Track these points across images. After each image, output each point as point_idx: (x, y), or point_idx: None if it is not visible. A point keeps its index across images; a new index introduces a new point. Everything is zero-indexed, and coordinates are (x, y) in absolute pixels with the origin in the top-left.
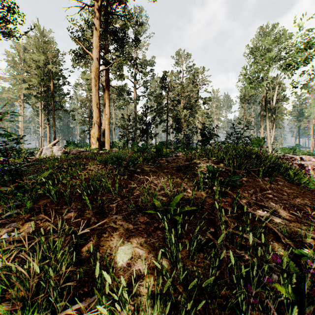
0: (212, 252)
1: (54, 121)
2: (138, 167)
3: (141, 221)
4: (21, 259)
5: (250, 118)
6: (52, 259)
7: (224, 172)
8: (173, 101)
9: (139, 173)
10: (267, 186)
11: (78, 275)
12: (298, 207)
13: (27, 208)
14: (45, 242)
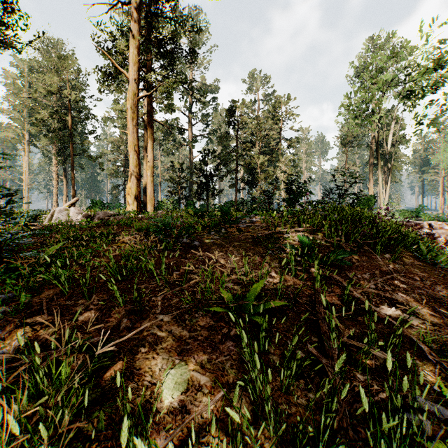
0: (326, 385)
1: (73, 172)
2: (195, 238)
3: (201, 325)
4: (2, 394)
5: (355, 168)
6: (53, 396)
7: (323, 245)
8: (246, 143)
9: (196, 247)
10: (389, 267)
11: (97, 425)
12: (440, 300)
13: (21, 304)
14: (44, 363)
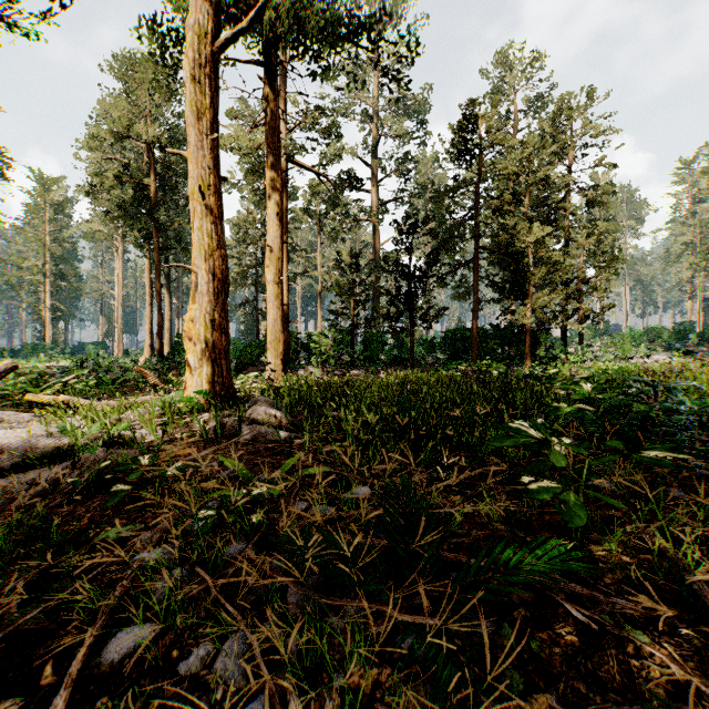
0: None
1: (158, 281)
2: None
3: None
4: None
5: None
6: None
7: None
8: (497, 198)
9: None
10: None
11: None
12: None
13: None
14: None
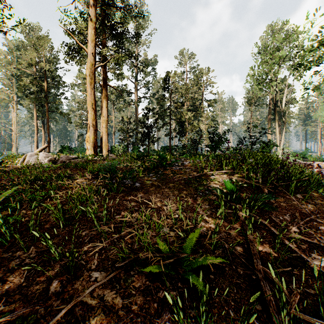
0: None
1: (48, 124)
2: (137, 179)
3: (136, 287)
4: None
5: (257, 121)
6: None
7: (244, 186)
8: (177, 103)
9: (137, 189)
10: (306, 209)
11: None
12: None
13: None
14: None
